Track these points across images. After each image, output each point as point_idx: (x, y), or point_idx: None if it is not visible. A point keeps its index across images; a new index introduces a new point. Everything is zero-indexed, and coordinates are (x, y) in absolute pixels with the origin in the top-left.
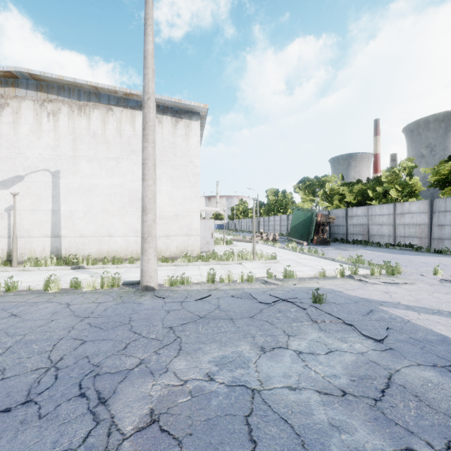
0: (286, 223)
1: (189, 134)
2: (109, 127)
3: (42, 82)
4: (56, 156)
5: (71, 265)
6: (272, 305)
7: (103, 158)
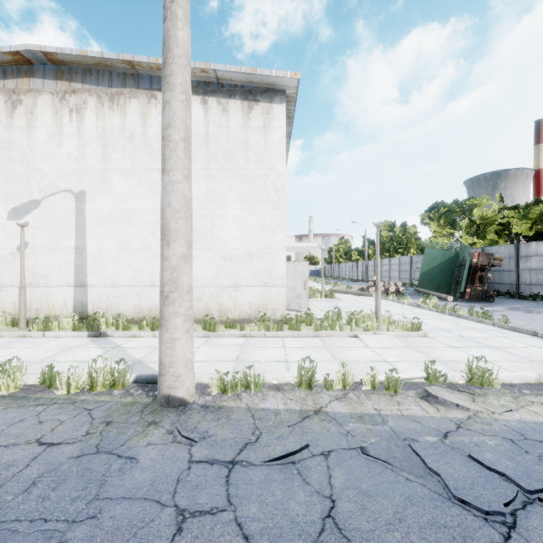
0: (408, 267)
1: (270, 125)
2: (151, 123)
3: (63, 67)
4: (80, 170)
5: (89, 330)
6: (511, 525)
7: (143, 169)
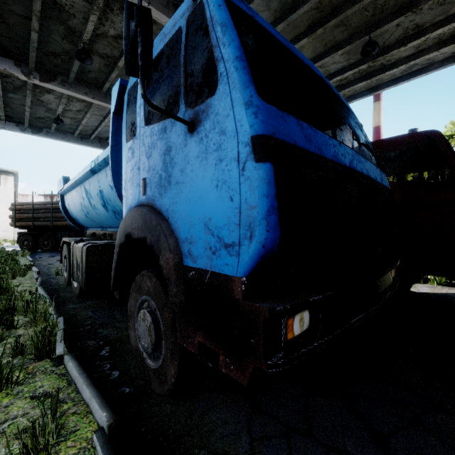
0: None
1: (7, 182)
2: None
3: None
4: None
5: None
6: None
7: None
